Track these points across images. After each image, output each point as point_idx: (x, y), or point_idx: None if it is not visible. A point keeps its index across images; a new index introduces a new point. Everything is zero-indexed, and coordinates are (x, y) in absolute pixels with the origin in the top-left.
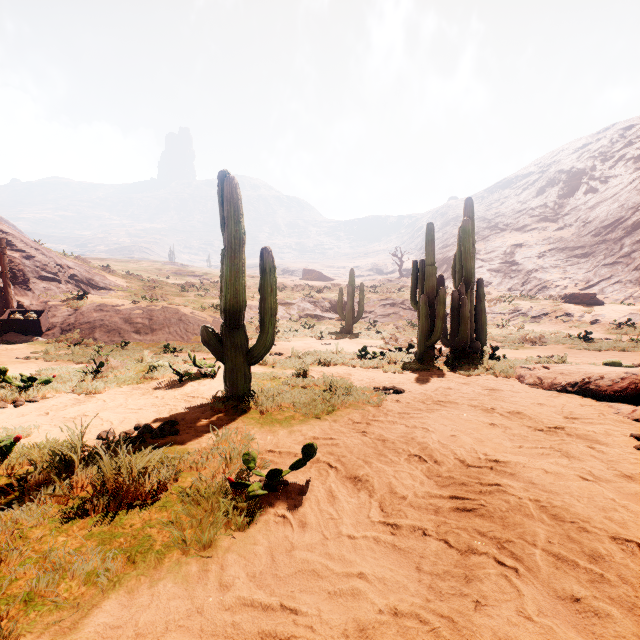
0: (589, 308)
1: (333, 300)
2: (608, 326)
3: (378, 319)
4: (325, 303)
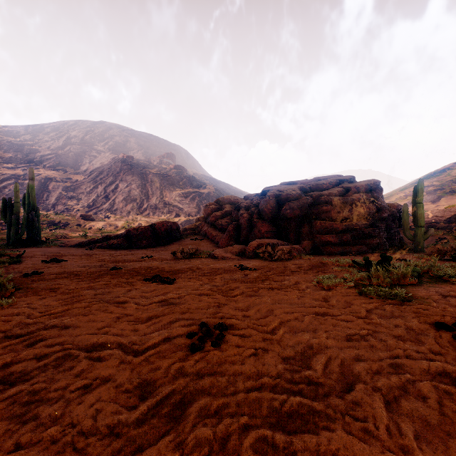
0: (89, 222)
1: None
2: (96, 230)
3: None
4: None
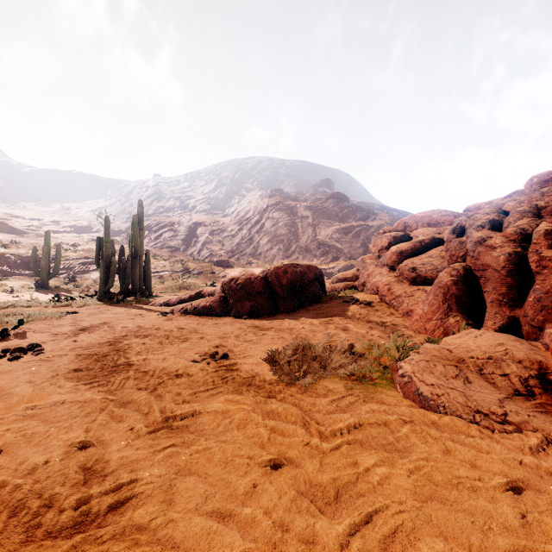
0: (224, 269)
1: (25, 256)
2: None
3: (78, 275)
4: (14, 259)
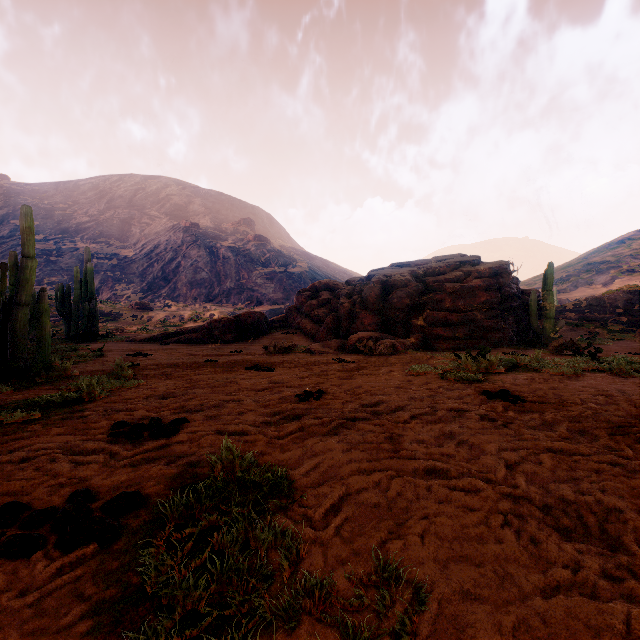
0: (147, 312)
1: None
2: (156, 323)
3: None
4: None
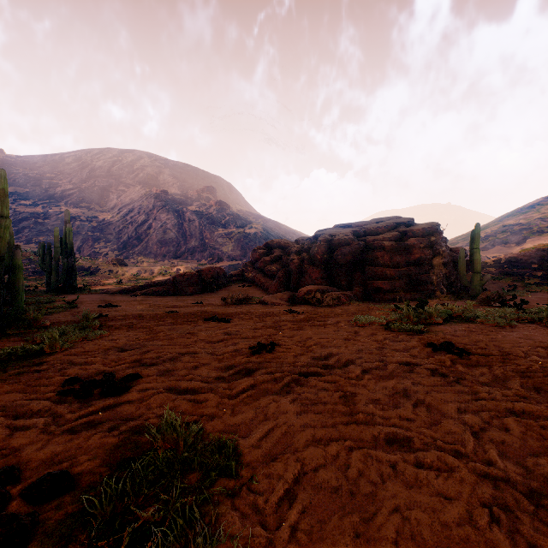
0: (121, 267)
1: None
2: (130, 276)
3: None
4: None
